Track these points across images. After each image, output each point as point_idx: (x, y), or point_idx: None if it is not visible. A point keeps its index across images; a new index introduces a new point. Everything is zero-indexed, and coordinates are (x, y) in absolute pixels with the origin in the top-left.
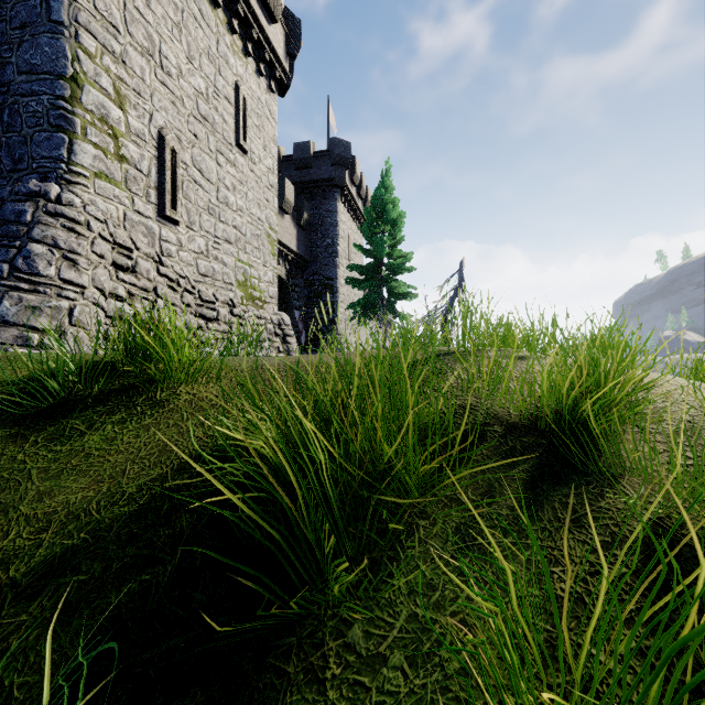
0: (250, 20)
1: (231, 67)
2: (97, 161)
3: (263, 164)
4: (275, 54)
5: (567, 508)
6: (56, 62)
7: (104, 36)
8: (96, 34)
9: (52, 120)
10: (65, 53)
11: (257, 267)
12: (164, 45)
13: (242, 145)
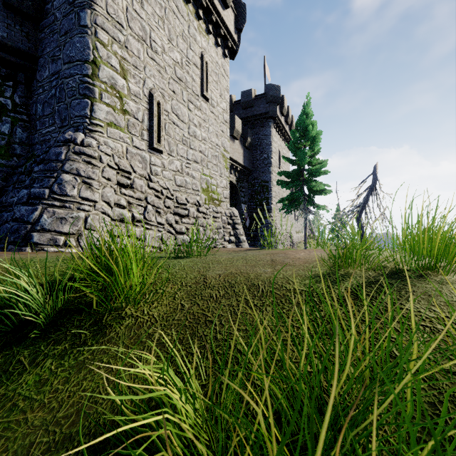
0: (210, 8)
1: (198, 43)
2: (109, 115)
3: (220, 107)
4: (228, 30)
5: None
6: (83, 52)
7: (113, 31)
8: (108, 30)
9: (81, 91)
10: (88, 45)
11: (215, 177)
12: (153, 33)
13: (205, 95)
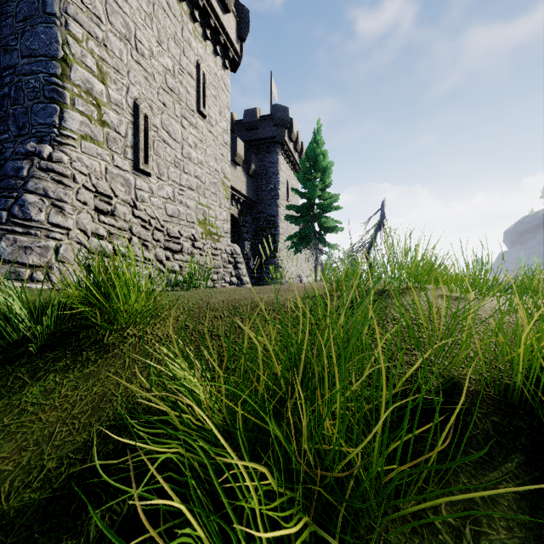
0: (208, 10)
1: (193, 49)
2: (83, 126)
3: (219, 126)
4: (229, 38)
5: None
6: (50, 46)
7: (89, 25)
8: (82, 23)
9: (46, 94)
10: (57, 39)
11: (214, 208)
12: (139, 32)
13: (202, 111)
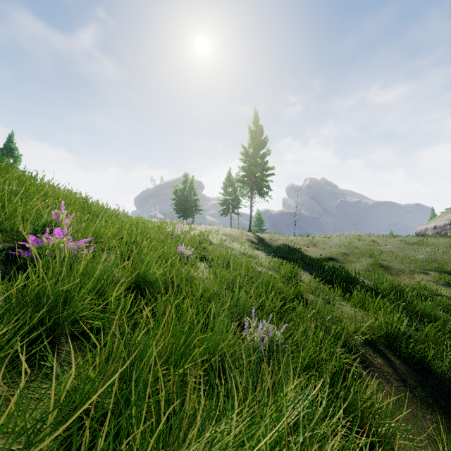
0: None
1: None
2: None
3: None
4: None
5: None
6: None
7: None
8: None
9: None
10: None
11: None
12: None
13: None
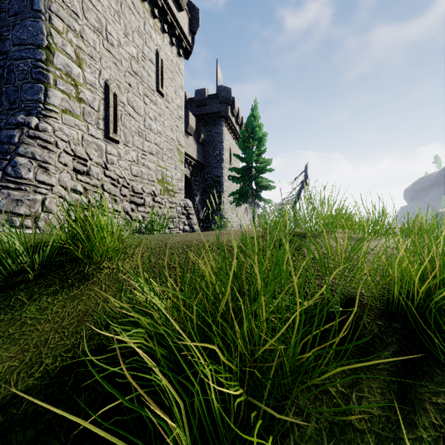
0: (166, 9)
1: (153, 40)
2: (64, 102)
3: (174, 103)
4: (182, 31)
5: (440, 410)
6: (36, 37)
7: (68, 20)
8: (63, 18)
9: (34, 75)
10: (42, 31)
11: (170, 170)
12: (109, 26)
13: (161, 91)
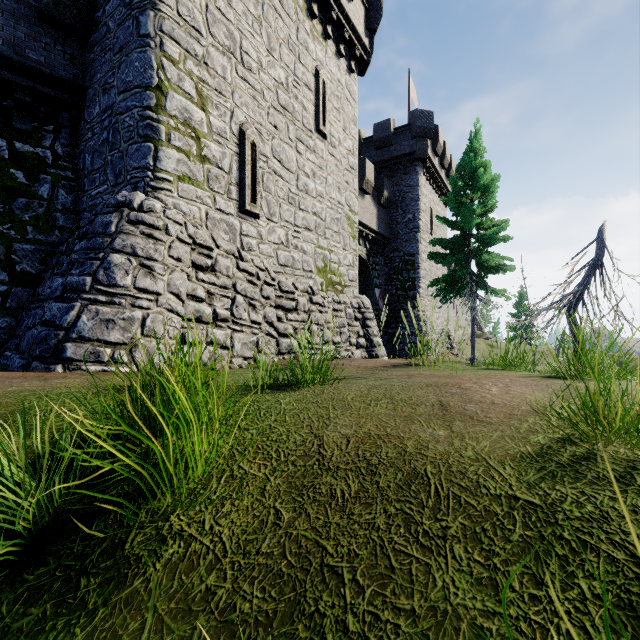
0: (329, 1)
1: (311, 53)
2: (180, 165)
3: (343, 146)
4: (355, 31)
5: None
6: (144, 74)
7: (187, 41)
8: (179, 40)
9: (141, 131)
10: (151, 64)
11: (336, 251)
12: (245, 41)
13: (322, 130)
